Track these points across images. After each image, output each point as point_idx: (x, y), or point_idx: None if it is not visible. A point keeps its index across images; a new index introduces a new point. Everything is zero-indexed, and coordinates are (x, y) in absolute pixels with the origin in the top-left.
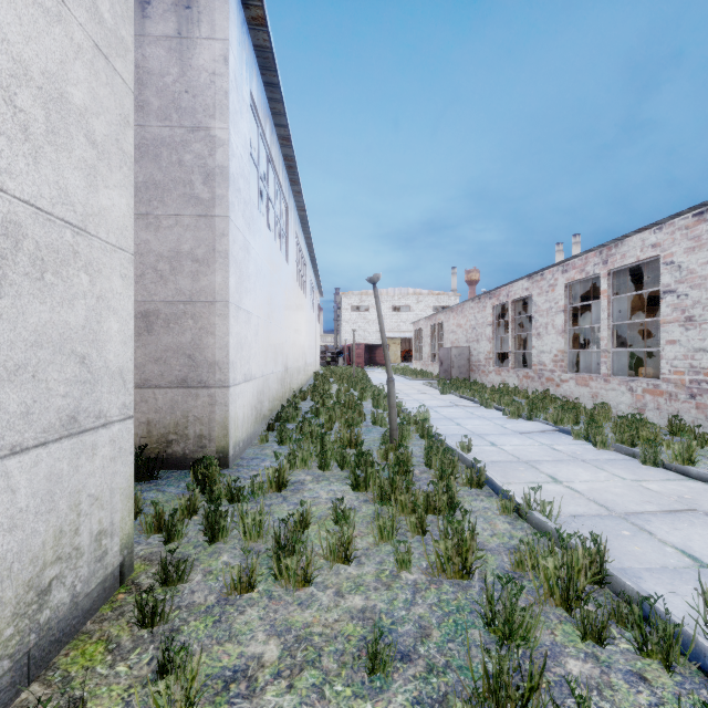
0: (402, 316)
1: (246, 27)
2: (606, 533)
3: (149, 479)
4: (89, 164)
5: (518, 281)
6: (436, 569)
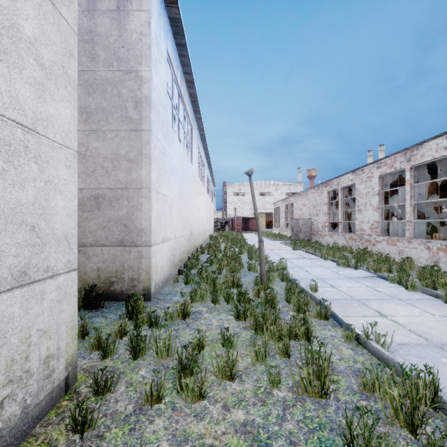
0: (266, 199)
1: (163, 4)
2: (429, 360)
3: (98, 308)
4: (38, 81)
5: (345, 175)
6: (299, 387)
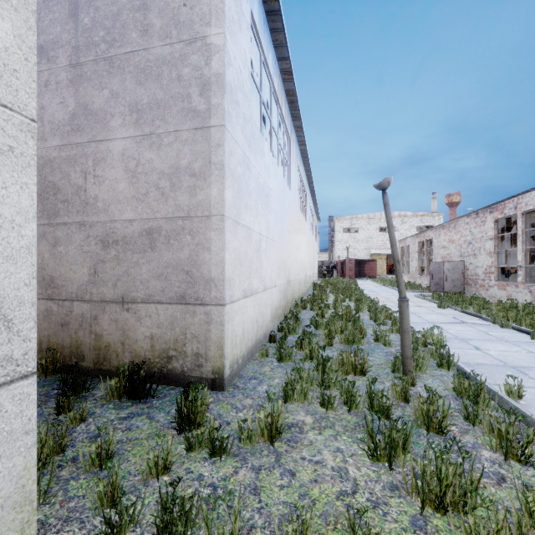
0: (387, 236)
1: None
2: None
3: (146, 397)
4: None
5: (531, 191)
6: None
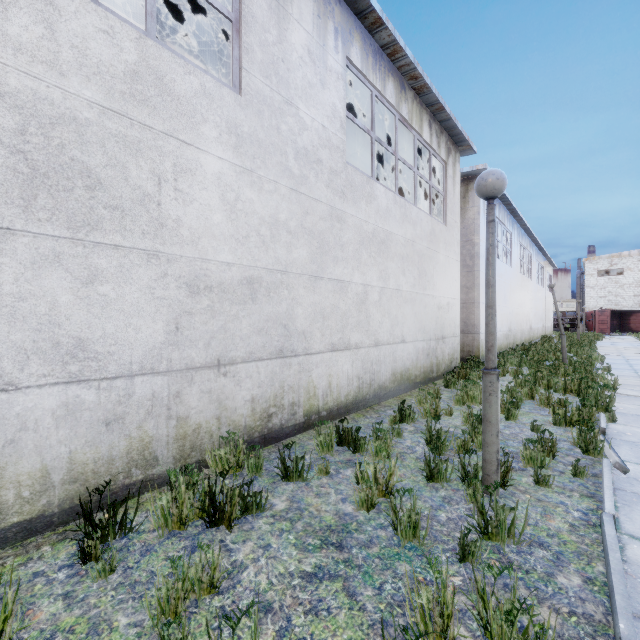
0: None
1: None
2: (627, 386)
3: None
4: (455, 285)
5: None
6: None
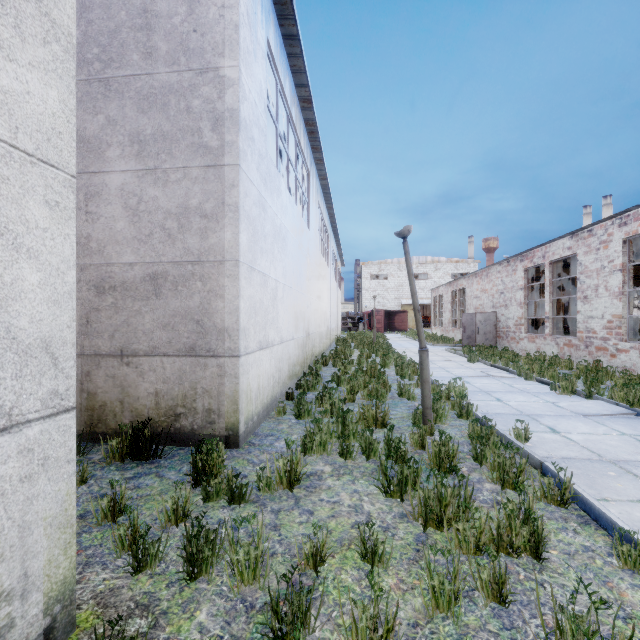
0: (420, 284)
1: None
2: None
3: (153, 458)
4: None
5: (557, 240)
6: None
